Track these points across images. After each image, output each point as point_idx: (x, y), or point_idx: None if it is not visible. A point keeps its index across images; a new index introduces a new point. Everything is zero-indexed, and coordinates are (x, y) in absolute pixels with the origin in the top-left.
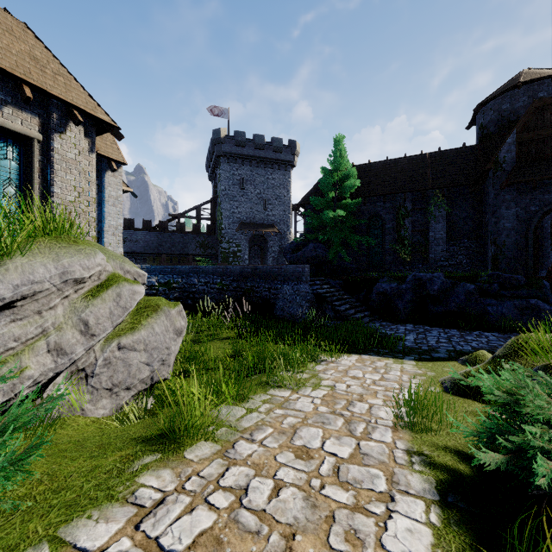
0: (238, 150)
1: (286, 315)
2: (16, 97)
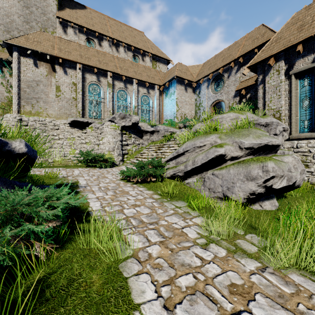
0: None
1: None
2: None
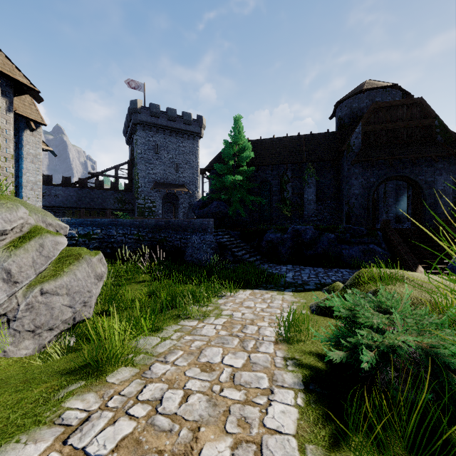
0: (153, 120)
1: (195, 260)
2: None
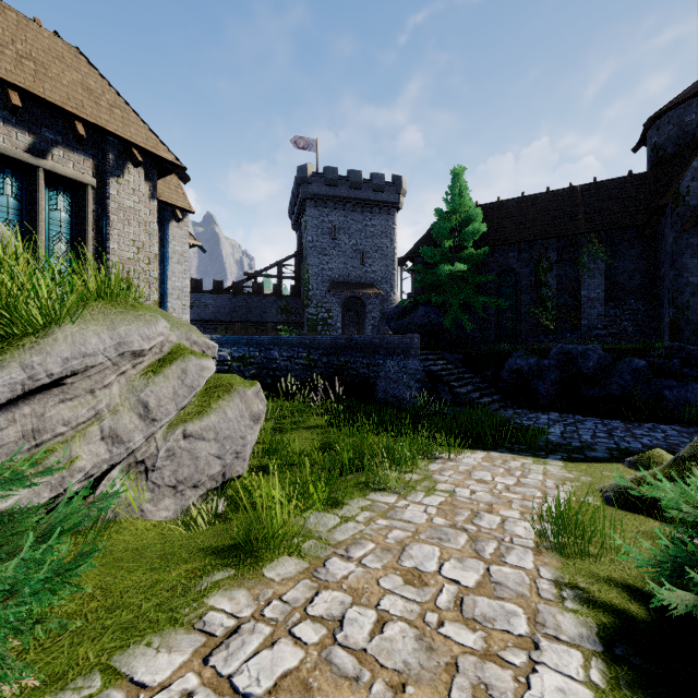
0: (329, 191)
1: (390, 398)
2: (68, 135)
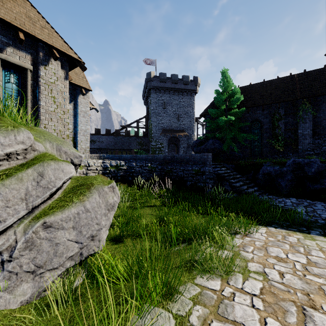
0: (161, 84)
1: (195, 188)
2: (16, 41)
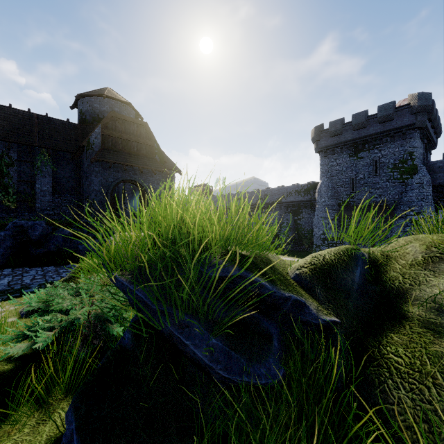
0: None
1: None
2: None
